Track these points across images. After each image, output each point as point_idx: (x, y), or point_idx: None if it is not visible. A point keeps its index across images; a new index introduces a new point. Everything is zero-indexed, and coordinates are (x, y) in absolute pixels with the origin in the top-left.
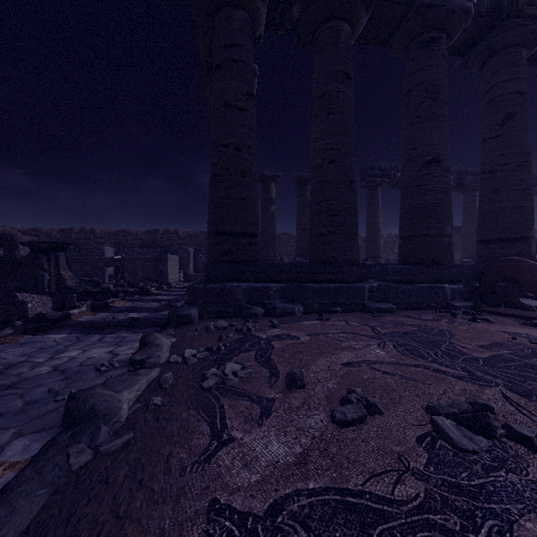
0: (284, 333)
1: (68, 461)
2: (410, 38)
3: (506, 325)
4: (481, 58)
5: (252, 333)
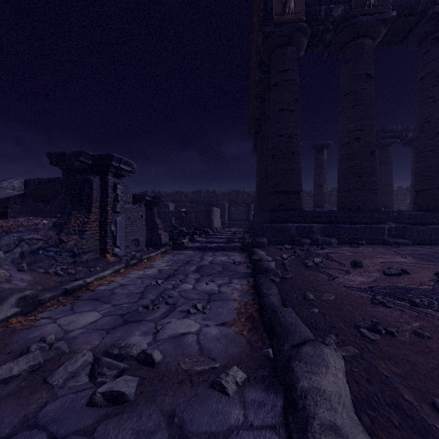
0: (332, 251)
1: (273, 279)
2: (424, 36)
3: None
4: None
5: (311, 251)
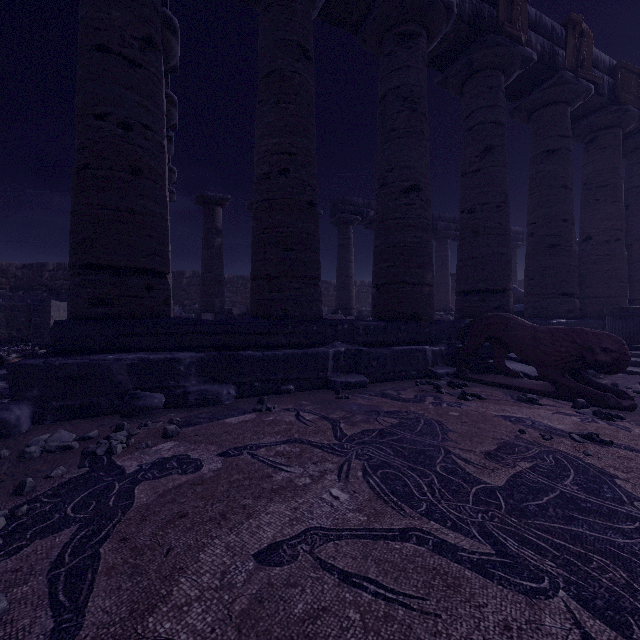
0: (177, 453)
1: None
2: (386, 26)
3: (501, 404)
4: (460, 76)
5: (112, 459)
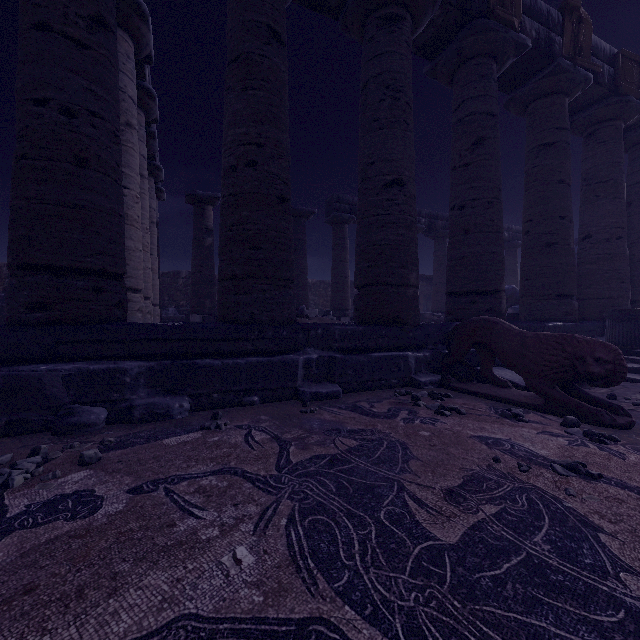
0: (82, 488)
1: None
2: (367, 10)
3: (481, 421)
4: (450, 65)
5: (2, 496)
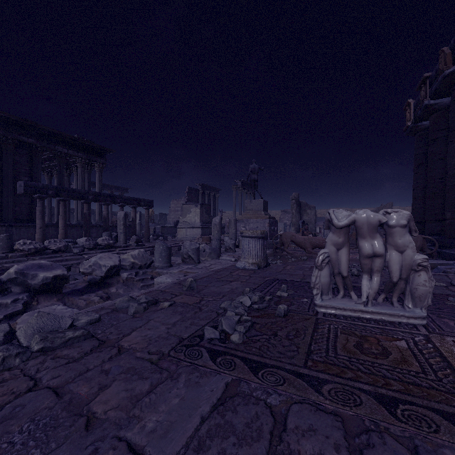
0: None
1: None
2: None
3: None
4: None
5: None
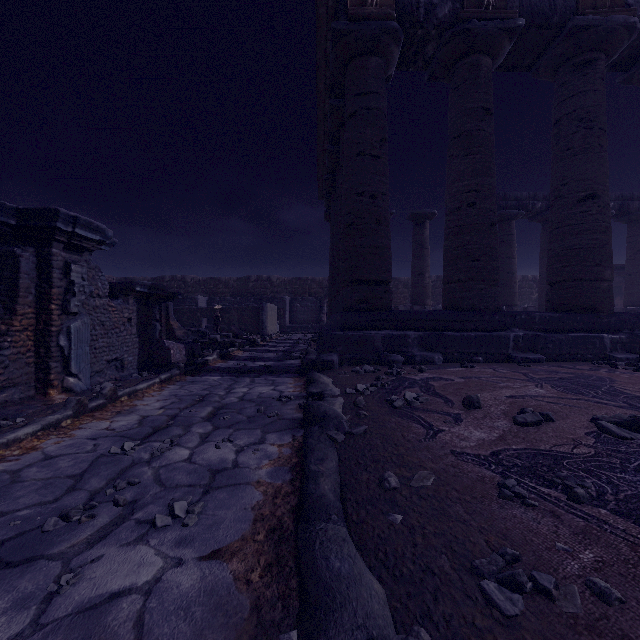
0: (435, 376)
1: (333, 437)
2: (560, 61)
3: None
4: None
5: (403, 376)
